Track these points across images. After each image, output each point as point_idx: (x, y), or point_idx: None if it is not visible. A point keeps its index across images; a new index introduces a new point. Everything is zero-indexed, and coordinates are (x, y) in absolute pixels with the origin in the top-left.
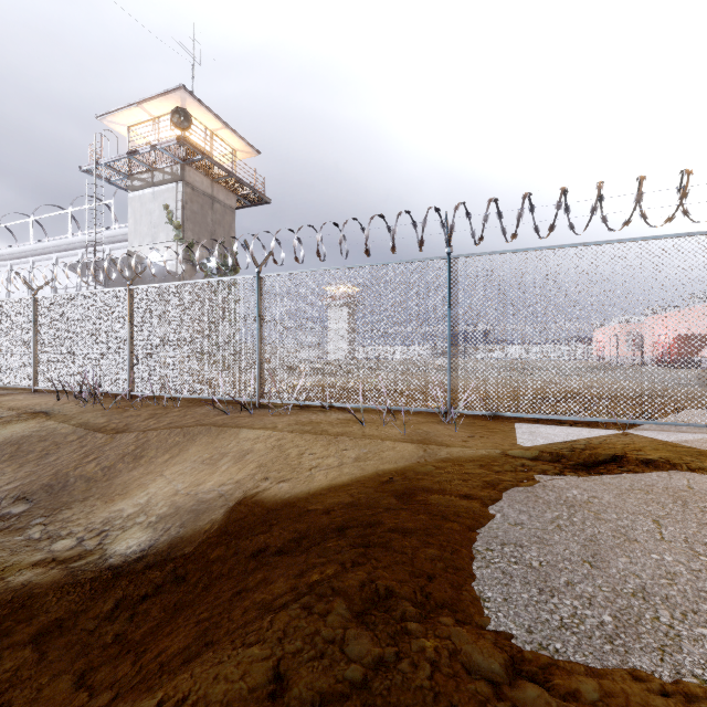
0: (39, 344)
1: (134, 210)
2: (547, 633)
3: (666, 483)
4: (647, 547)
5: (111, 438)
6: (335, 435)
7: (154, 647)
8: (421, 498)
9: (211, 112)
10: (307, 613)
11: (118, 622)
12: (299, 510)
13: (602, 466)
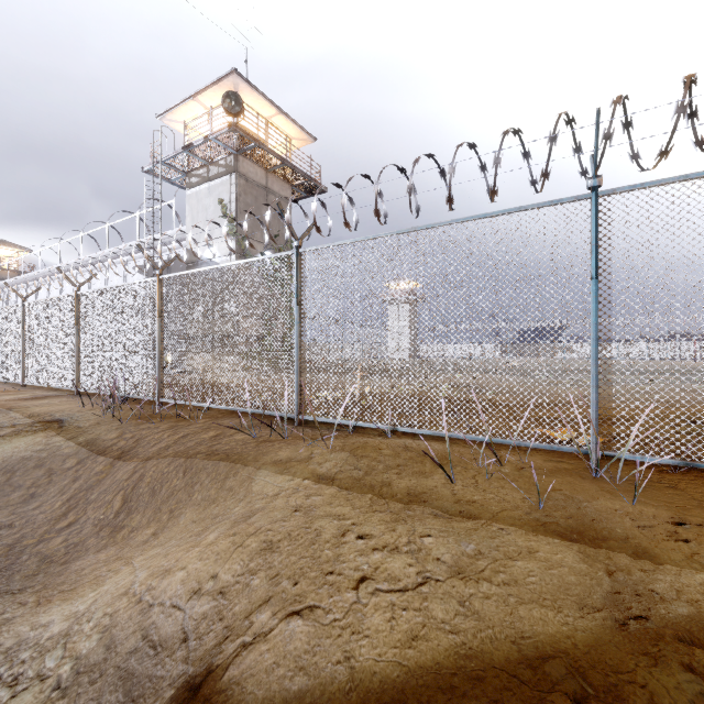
0: (80, 343)
1: (191, 207)
2: None
3: None
4: None
5: (110, 463)
6: (404, 500)
7: None
8: None
9: (264, 97)
10: None
11: None
12: None
13: None
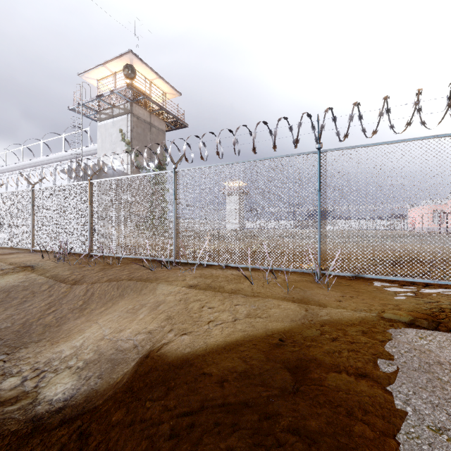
0: (35, 220)
1: (101, 133)
2: None
3: None
4: None
5: (70, 287)
6: (229, 292)
7: None
8: (316, 377)
9: (149, 67)
10: None
11: None
12: (196, 375)
13: None
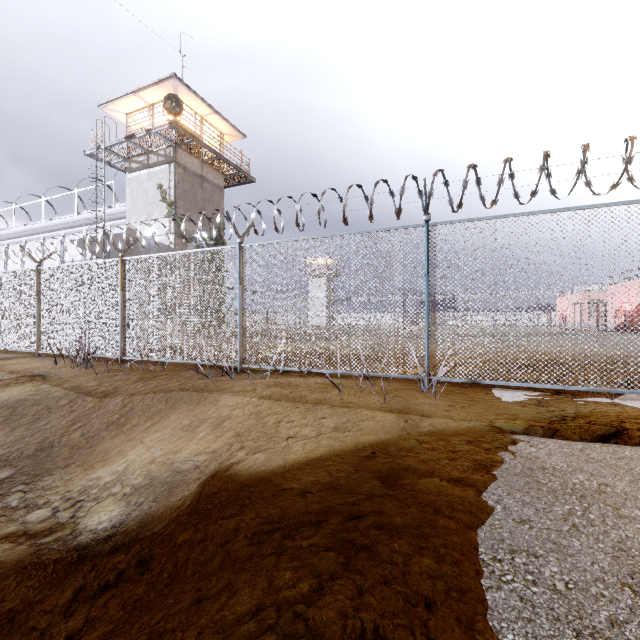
0: (41, 311)
1: (131, 190)
2: None
3: None
4: None
5: (99, 401)
6: (313, 403)
7: None
8: (407, 483)
9: (201, 98)
10: None
11: (73, 617)
12: (274, 490)
13: (602, 444)
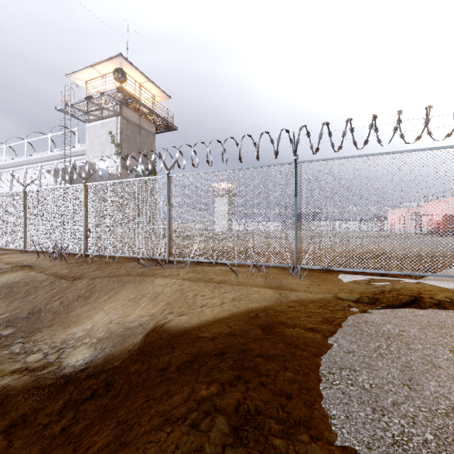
0: (27, 221)
1: (89, 135)
2: (383, 449)
3: (453, 320)
4: (450, 372)
5: (70, 283)
6: (218, 283)
7: (86, 442)
8: (279, 331)
9: (139, 71)
10: (195, 429)
11: (65, 418)
12: (193, 337)
13: (405, 307)
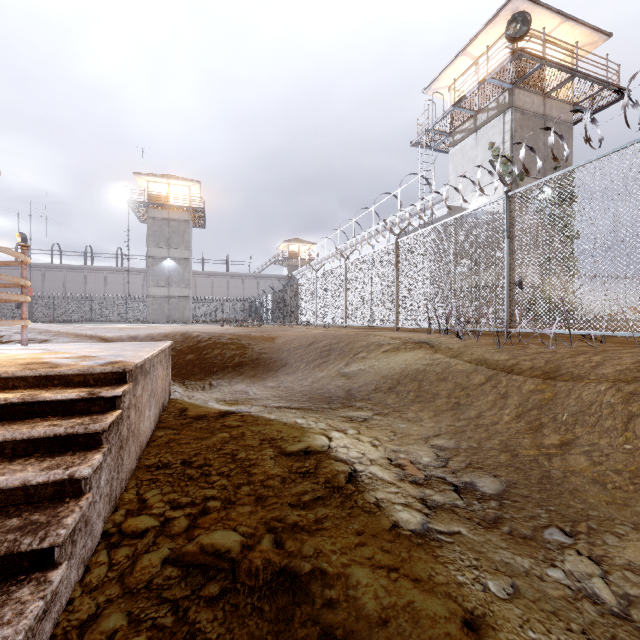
0: (399, 285)
1: (455, 164)
2: None
3: None
4: None
5: (543, 382)
6: None
7: None
8: None
9: (547, 8)
10: None
11: None
12: None
13: None
